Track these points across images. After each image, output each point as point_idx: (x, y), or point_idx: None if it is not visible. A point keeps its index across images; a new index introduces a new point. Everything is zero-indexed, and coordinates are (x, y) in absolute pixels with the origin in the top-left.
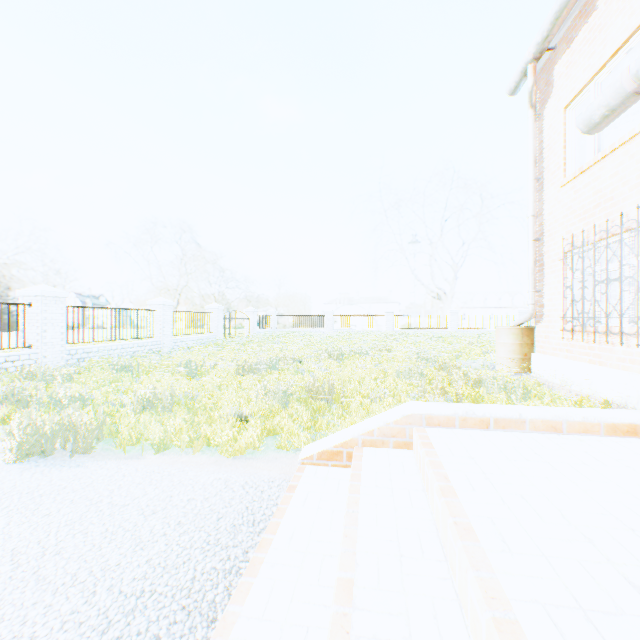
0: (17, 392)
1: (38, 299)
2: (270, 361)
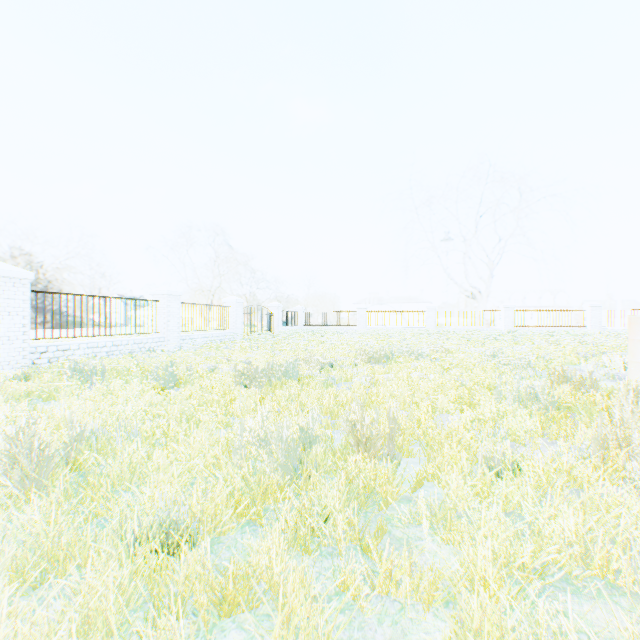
0: None
1: None
2: (286, 365)
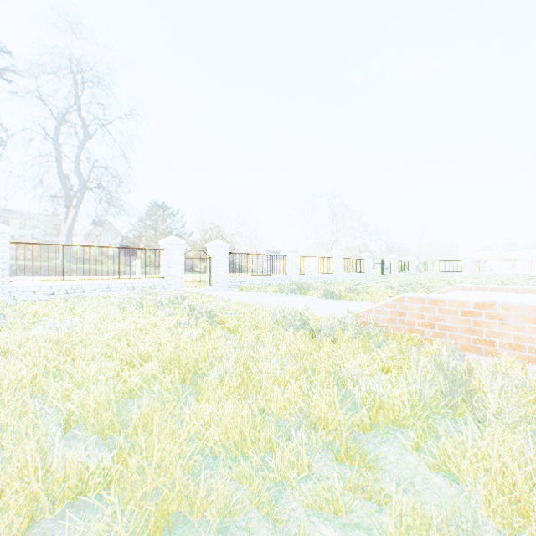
0: (304, 285)
1: (289, 253)
2: (405, 284)
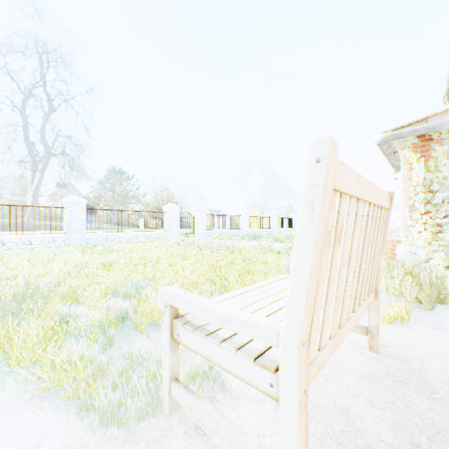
0: (257, 235)
1: (243, 214)
2: None
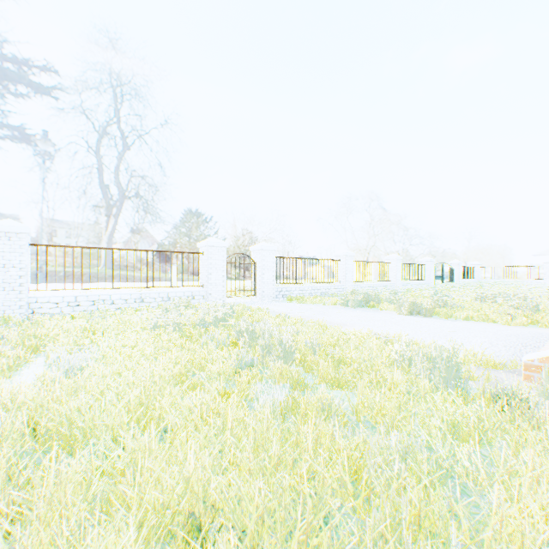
0: (373, 296)
1: (343, 257)
2: (502, 295)
